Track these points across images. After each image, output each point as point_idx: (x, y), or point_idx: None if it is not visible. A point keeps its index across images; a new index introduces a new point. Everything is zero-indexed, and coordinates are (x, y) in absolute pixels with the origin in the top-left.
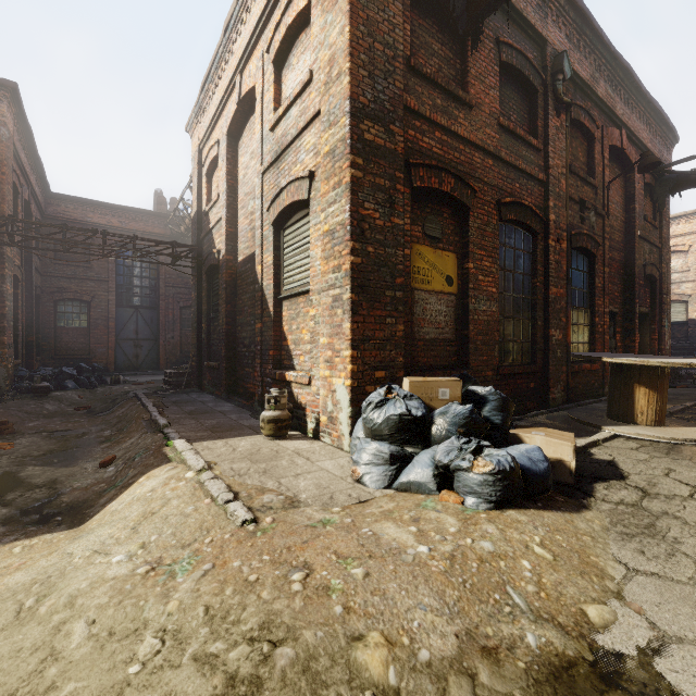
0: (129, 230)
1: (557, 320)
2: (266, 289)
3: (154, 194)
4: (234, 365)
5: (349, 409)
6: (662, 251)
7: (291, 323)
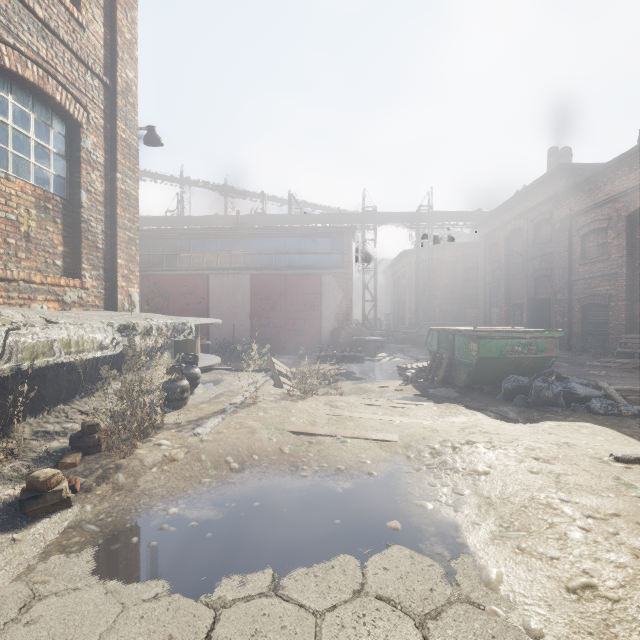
0: None
1: None
2: None
3: None
4: None
5: None
6: None
7: None
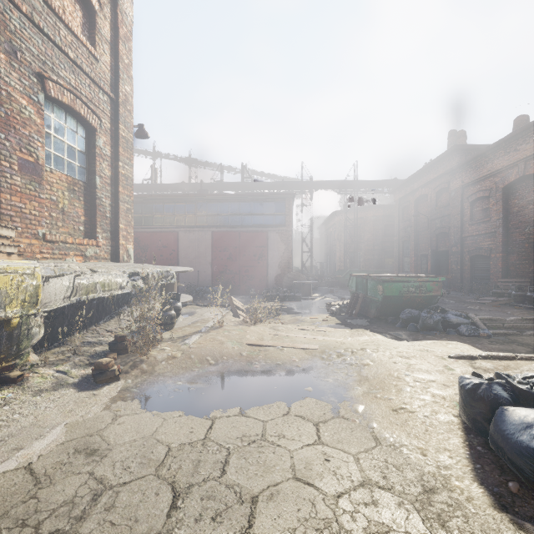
0: None
1: None
2: None
3: None
4: None
5: None
6: None
7: None
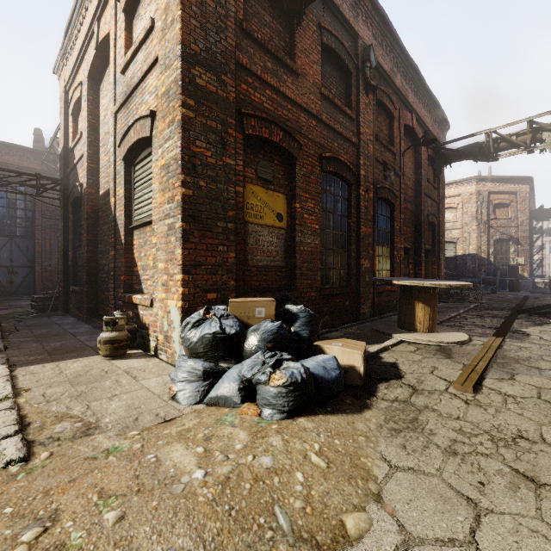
0: (2, 163)
1: (366, 252)
2: (119, 219)
3: (34, 132)
4: (96, 290)
5: (180, 328)
6: (440, 205)
7: (140, 250)
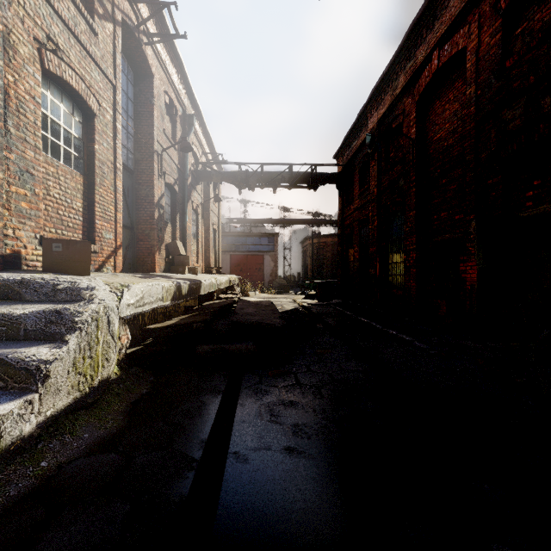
0: None
1: (372, 264)
2: None
3: None
4: None
5: None
6: None
7: None
